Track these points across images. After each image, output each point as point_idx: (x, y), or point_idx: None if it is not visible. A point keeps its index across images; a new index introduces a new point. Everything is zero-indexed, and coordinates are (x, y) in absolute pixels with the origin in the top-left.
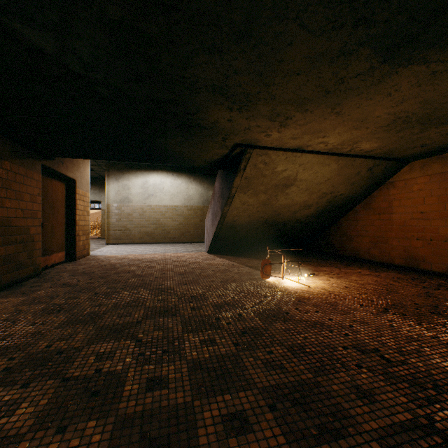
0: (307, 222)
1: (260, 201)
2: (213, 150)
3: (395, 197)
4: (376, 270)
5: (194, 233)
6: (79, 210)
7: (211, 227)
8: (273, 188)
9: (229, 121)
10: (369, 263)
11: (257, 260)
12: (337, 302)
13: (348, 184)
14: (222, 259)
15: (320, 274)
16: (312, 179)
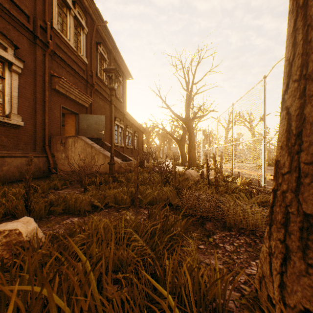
0: None
1: None
2: None
3: None
4: None
5: None
6: None
7: None
8: None
9: None
10: None
11: None
12: None
13: None
14: None
15: None
16: None
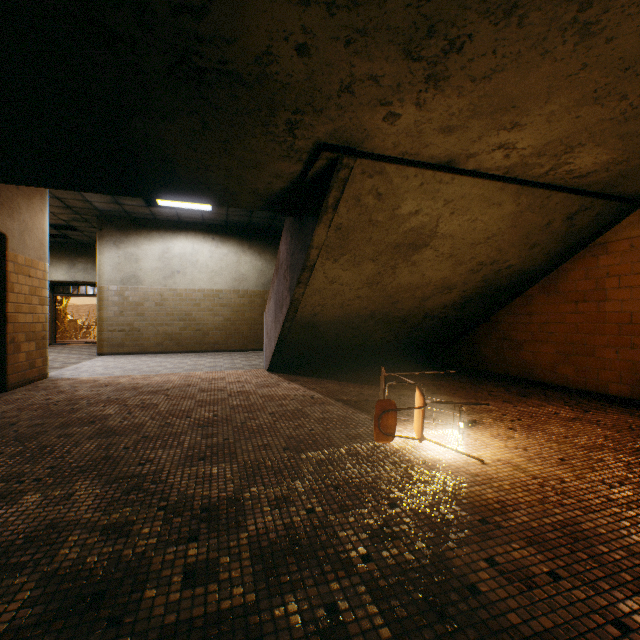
0: (442, 316)
1: (363, 278)
2: (269, 164)
3: (609, 271)
4: (581, 407)
5: (250, 335)
6: (16, 293)
7: (273, 326)
8: (389, 251)
9: (300, 52)
10: (557, 390)
11: (357, 385)
12: (579, 523)
13: (525, 246)
14: (293, 384)
15: (485, 419)
16: (464, 234)
